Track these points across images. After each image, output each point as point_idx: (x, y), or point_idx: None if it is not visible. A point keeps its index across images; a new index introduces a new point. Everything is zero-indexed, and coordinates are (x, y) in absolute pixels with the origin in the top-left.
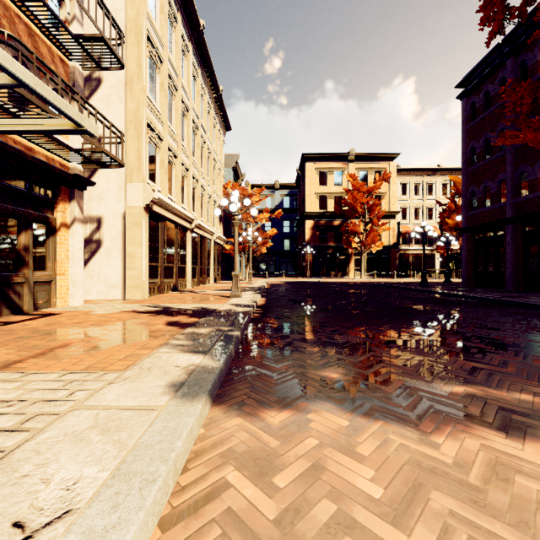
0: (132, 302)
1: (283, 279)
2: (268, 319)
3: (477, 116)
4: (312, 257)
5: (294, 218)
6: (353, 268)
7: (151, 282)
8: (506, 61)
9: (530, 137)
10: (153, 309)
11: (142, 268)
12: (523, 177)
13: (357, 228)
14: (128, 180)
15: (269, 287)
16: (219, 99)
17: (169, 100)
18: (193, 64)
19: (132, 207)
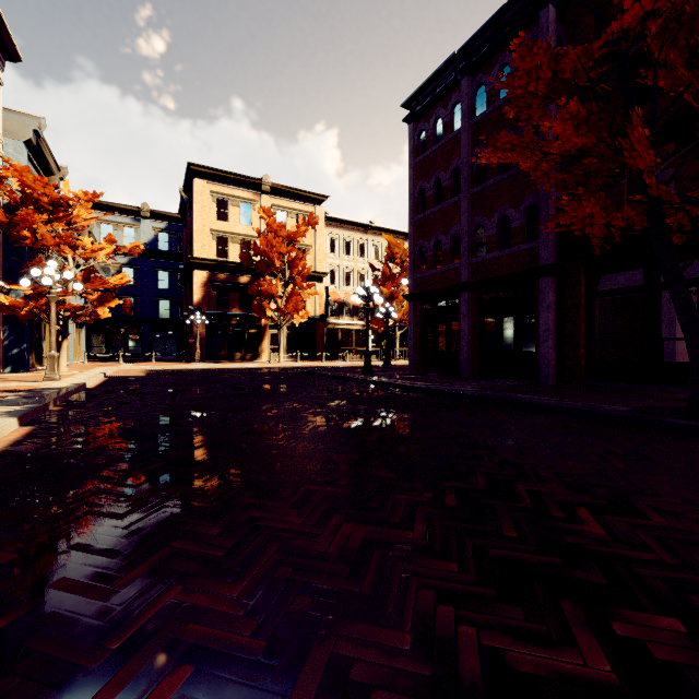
0: None
1: (149, 366)
2: None
3: (427, 148)
4: (205, 330)
5: (178, 269)
6: (269, 347)
7: None
8: (462, 80)
9: (557, 129)
10: None
11: None
12: (479, 233)
13: (274, 288)
14: None
15: (99, 385)
16: None
17: None
18: None
19: None
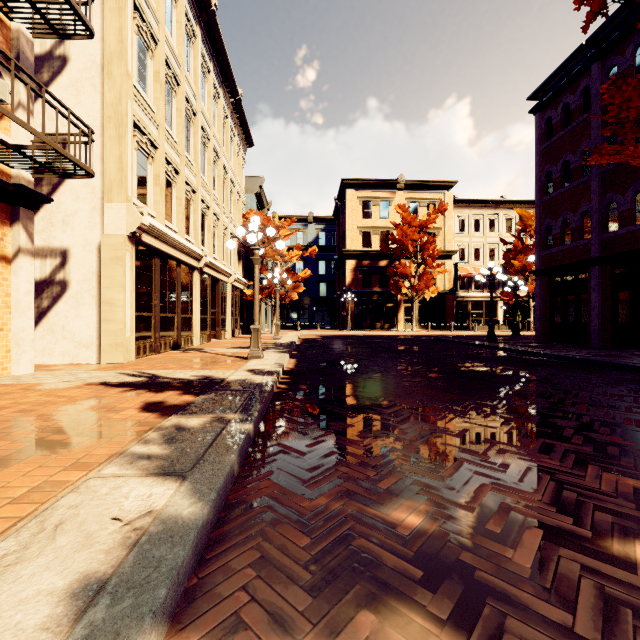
0: (109, 367)
1: (319, 332)
2: (298, 393)
3: (554, 134)
4: (354, 305)
5: (332, 258)
6: (403, 319)
7: (140, 338)
8: (591, 66)
9: None
10: (132, 379)
11: (125, 320)
12: (611, 208)
13: (408, 270)
14: (106, 198)
15: (301, 342)
16: (238, 105)
17: (167, 97)
18: (202, 55)
19: (111, 236)
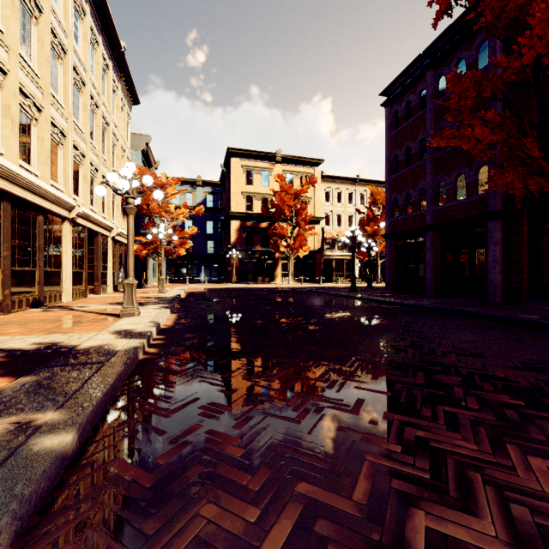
0: None
1: (206, 286)
2: (169, 360)
3: (399, 124)
4: (238, 261)
5: (219, 219)
6: (281, 273)
7: None
8: (426, 73)
9: (477, 132)
10: None
11: None
12: (440, 187)
13: (285, 231)
14: None
15: (187, 296)
16: (121, 58)
17: (24, 21)
18: None
19: None
